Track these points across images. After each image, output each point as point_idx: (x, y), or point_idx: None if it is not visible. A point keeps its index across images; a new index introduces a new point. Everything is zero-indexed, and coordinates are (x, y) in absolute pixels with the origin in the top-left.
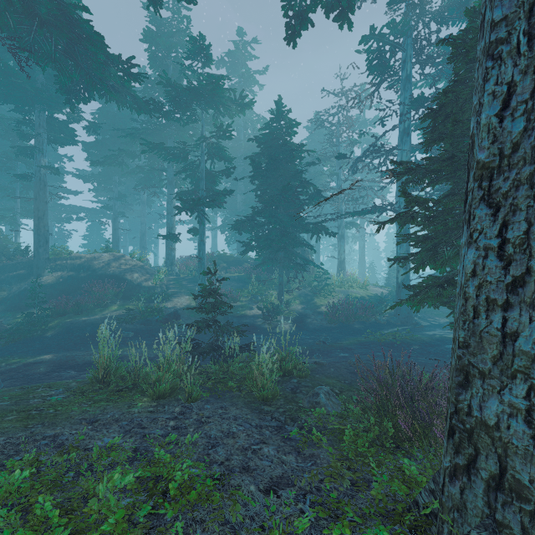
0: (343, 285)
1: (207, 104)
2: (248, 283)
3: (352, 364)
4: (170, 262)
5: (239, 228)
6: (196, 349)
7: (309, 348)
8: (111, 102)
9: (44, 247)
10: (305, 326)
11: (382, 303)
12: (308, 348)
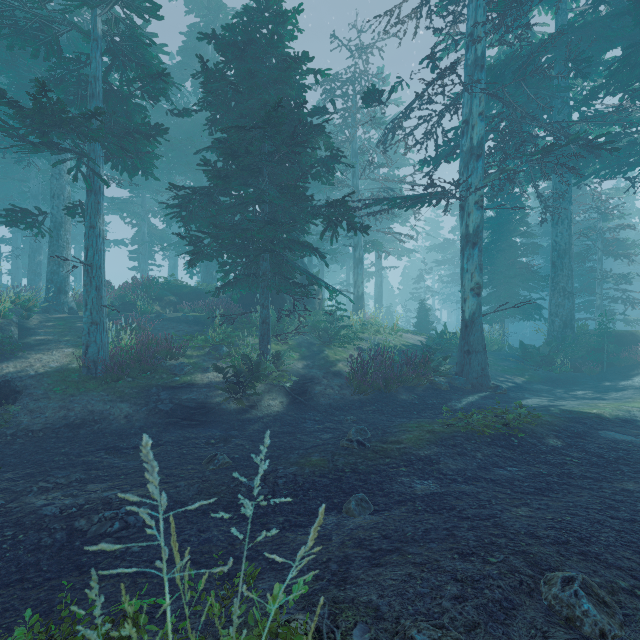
0: (366, 329)
1: None
2: (210, 326)
3: (592, 638)
4: (57, 288)
5: (185, 217)
6: None
7: (329, 463)
8: None
9: None
10: (312, 401)
11: (430, 354)
12: (327, 463)
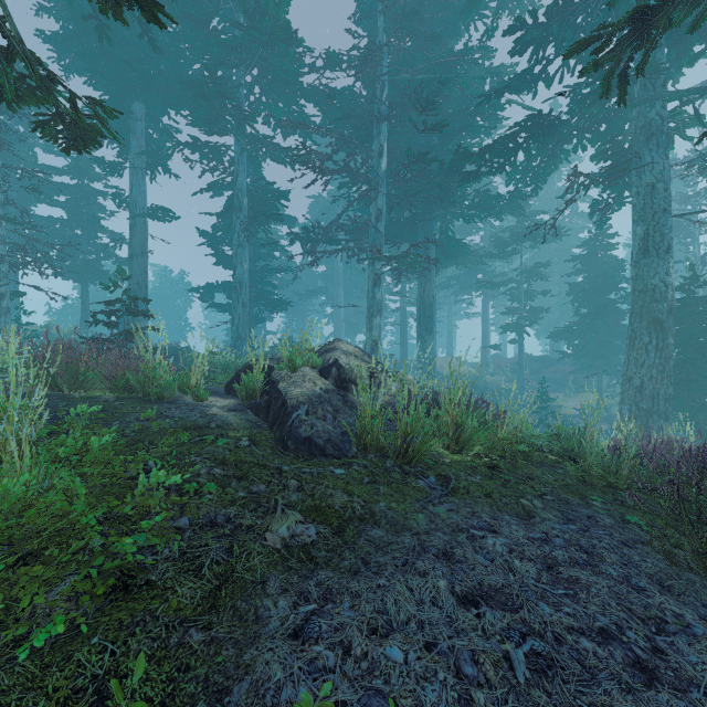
0: None
1: (526, 239)
2: (564, 385)
3: None
4: (486, 364)
5: (555, 337)
6: (536, 422)
7: None
8: None
9: (406, 355)
10: None
11: None
12: None
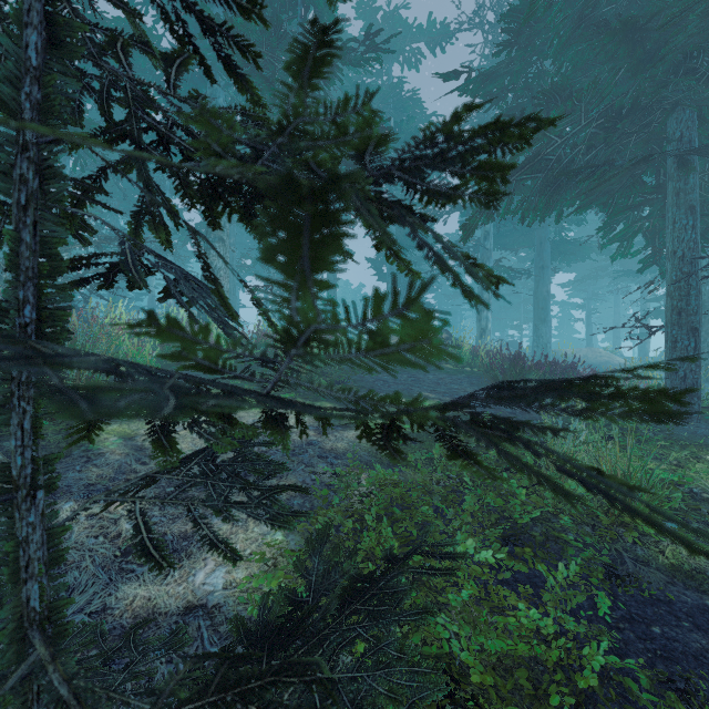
0: None
1: None
2: None
3: None
4: (643, 354)
5: None
6: None
7: None
8: (585, 215)
9: None
10: None
11: None
12: None
